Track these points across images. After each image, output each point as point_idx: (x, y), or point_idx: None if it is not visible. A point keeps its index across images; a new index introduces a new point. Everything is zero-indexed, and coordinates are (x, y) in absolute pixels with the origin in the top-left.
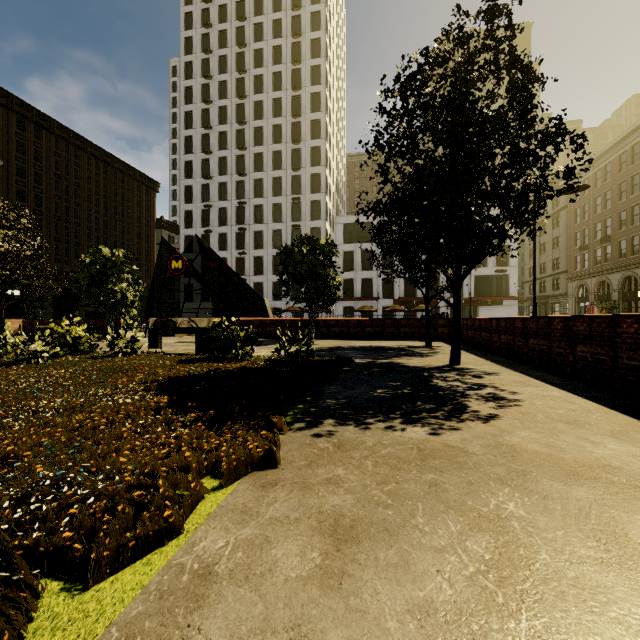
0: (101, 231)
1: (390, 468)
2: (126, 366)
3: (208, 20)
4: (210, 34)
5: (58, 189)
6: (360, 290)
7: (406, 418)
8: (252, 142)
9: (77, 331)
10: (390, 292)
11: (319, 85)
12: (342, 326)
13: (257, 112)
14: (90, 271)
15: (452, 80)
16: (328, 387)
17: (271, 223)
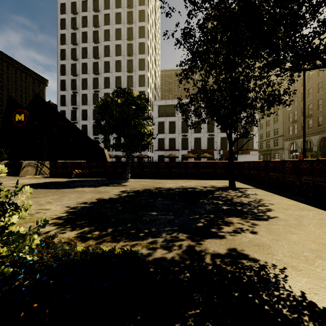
0: (4, 106)
1: None
2: None
3: None
4: None
5: None
6: (168, 145)
7: None
8: (103, 54)
9: None
10: (186, 146)
11: (144, 22)
12: (153, 167)
13: (106, 36)
14: None
15: None
16: None
17: None
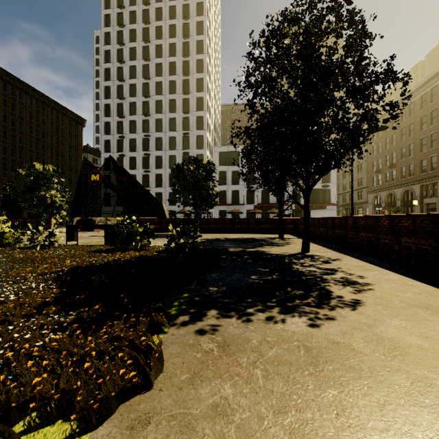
0: (40, 153)
1: (283, 381)
2: (38, 257)
3: (122, 3)
4: (123, 13)
5: (5, 121)
6: (231, 198)
7: (282, 306)
8: (154, 92)
9: (4, 227)
10: (251, 200)
11: (202, 54)
12: (219, 223)
13: (158, 71)
14: (25, 181)
15: (303, 37)
16: (210, 274)
17: (168, 150)
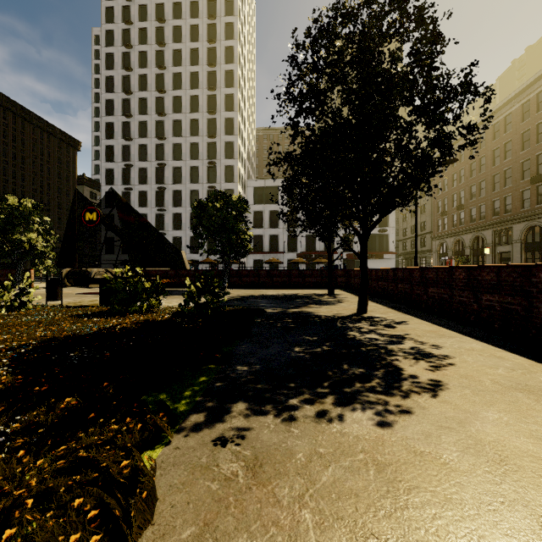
0: (18, 184)
1: (347, 532)
2: None
3: None
4: (131, 7)
5: None
6: (268, 245)
7: (338, 394)
8: (171, 109)
9: None
10: (294, 247)
11: (232, 64)
12: (253, 276)
13: (176, 83)
14: None
15: (359, 39)
16: (239, 346)
17: (189, 184)
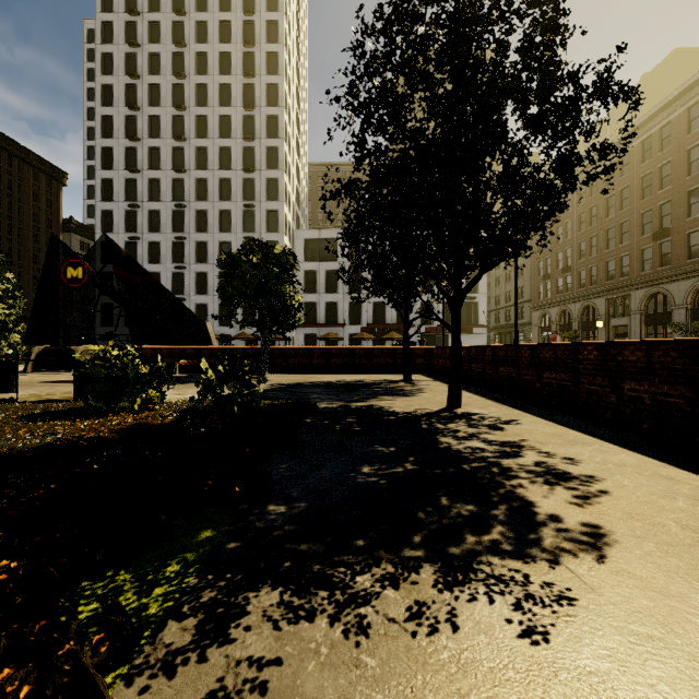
0: None
1: None
2: None
3: None
4: None
5: None
6: (324, 315)
7: (441, 560)
8: (193, 133)
9: None
10: (357, 318)
11: (276, 75)
12: (303, 356)
13: (200, 97)
14: None
15: (450, 27)
16: (276, 465)
17: (218, 233)
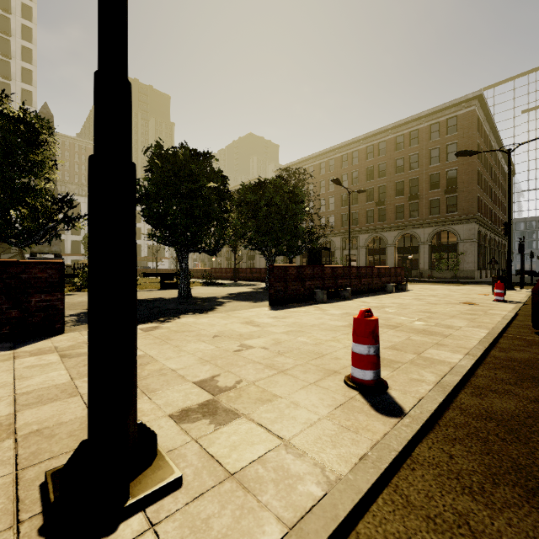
0: None
1: None
2: None
3: None
4: None
5: None
6: (71, 248)
7: None
8: None
9: None
10: None
11: (31, 86)
12: None
13: None
14: None
15: None
16: None
17: None
